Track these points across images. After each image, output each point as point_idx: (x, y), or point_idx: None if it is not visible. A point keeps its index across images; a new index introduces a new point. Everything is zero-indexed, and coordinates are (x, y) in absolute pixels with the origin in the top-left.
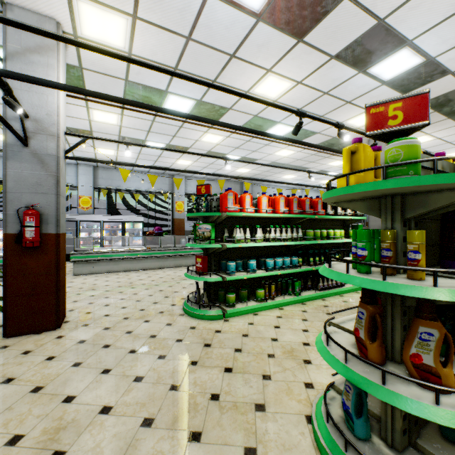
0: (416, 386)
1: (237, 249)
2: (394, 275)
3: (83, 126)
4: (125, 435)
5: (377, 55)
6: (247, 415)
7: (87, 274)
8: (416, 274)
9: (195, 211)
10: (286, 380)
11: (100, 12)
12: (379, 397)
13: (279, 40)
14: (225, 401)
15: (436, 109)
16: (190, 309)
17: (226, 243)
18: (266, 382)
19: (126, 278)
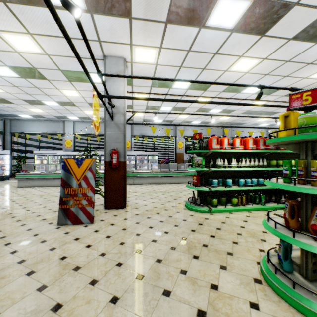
0: (314, 241)
1: (219, 172)
2: (304, 184)
3: (129, 103)
4: (164, 250)
5: None
6: (222, 255)
7: (130, 184)
8: (314, 183)
9: (192, 149)
10: (247, 246)
11: (144, 50)
12: (289, 242)
13: (247, 38)
14: (210, 248)
15: None
16: (189, 206)
17: (211, 168)
18: (234, 245)
19: (151, 187)
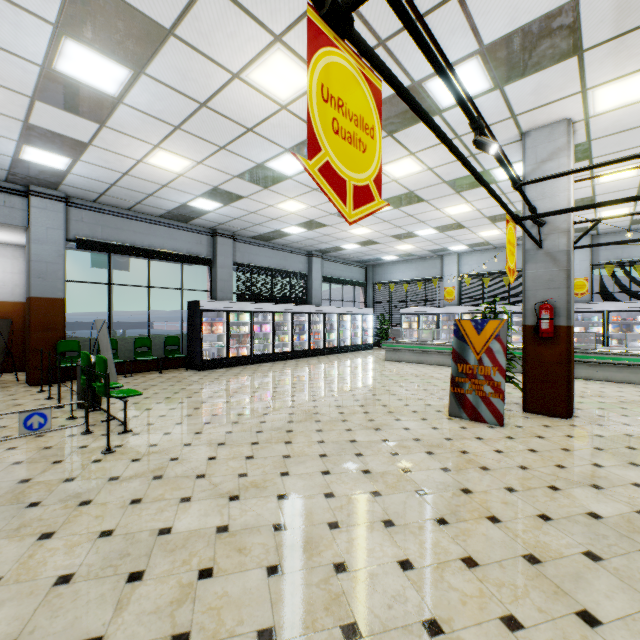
0: None
1: None
2: None
3: (582, 195)
4: None
5: None
6: None
7: (586, 379)
8: None
9: None
10: None
11: (619, 84)
12: None
13: None
14: None
15: None
16: None
17: None
18: None
19: None
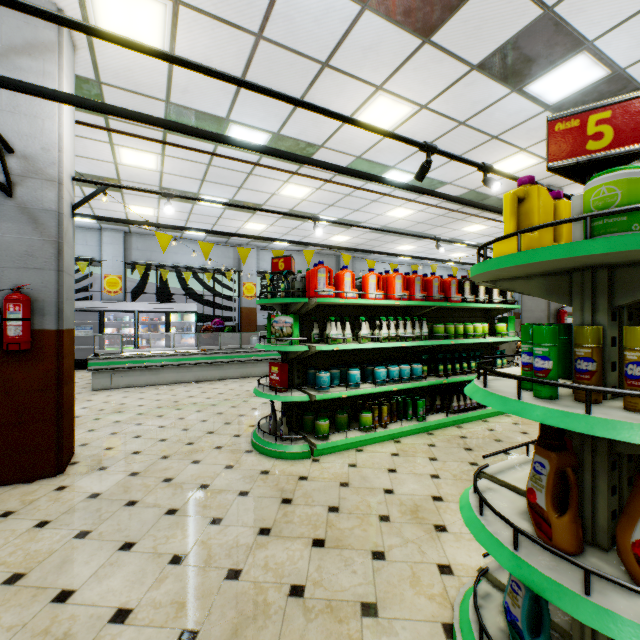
0: None
1: (332, 353)
2: (599, 403)
3: (107, 173)
4: None
5: (539, 64)
6: (349, 624)
7: (112, 389)
8: None
9: (270, 296)
10: (408, 561)
11: None
12: (581, 618)
13: (395, 39)
14: (312, 598)
15: None
16: (261, 443)
17: (315, 344)
18: (377, 564)
19: (169, 394)
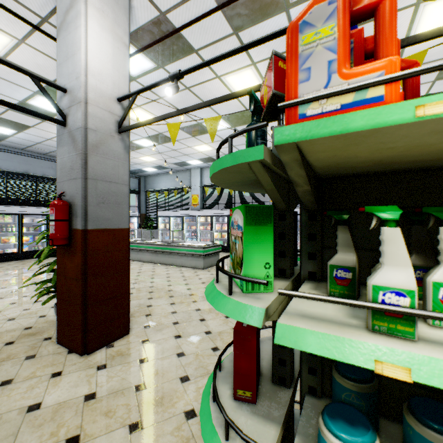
0: None
1: None
2: None
3: (237, 108)
4: None
5: None
6: None
7: None
8: None
9: None
10: None
11: None
12: None
13: None
14: None
15: None
16: None
17: (321, 304)
18: None
19: None
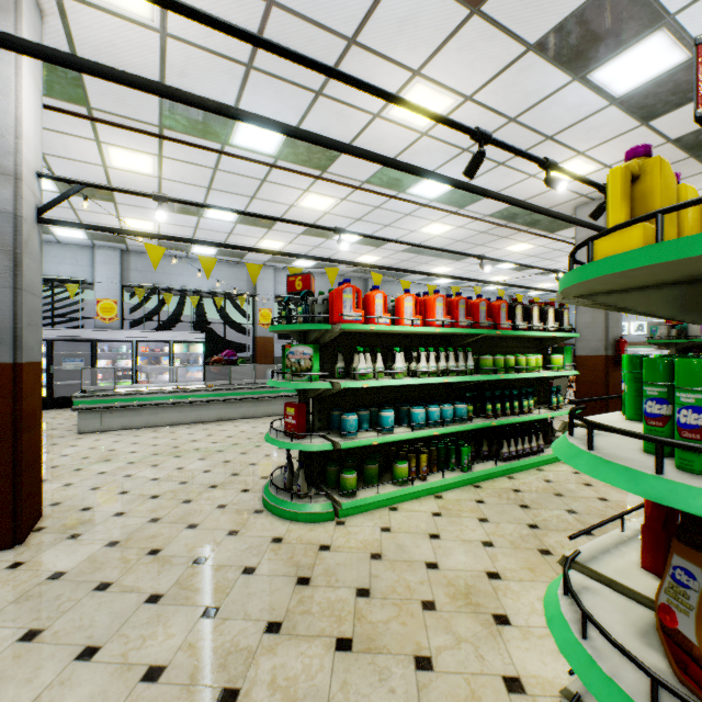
0: None
1: (360, 391)
2: None
3: (95, 178)
4: None
5: (608, 44)
6: None
7: (102, 431)
8: None
9: (285, 322)
10: (464, 671)
11: None
12: None
13: (437, 8)
14: None
15: (692, 152)
16: (274, 501)
17: (340, 380)
18: (423, 678)
19: (169, 438)
